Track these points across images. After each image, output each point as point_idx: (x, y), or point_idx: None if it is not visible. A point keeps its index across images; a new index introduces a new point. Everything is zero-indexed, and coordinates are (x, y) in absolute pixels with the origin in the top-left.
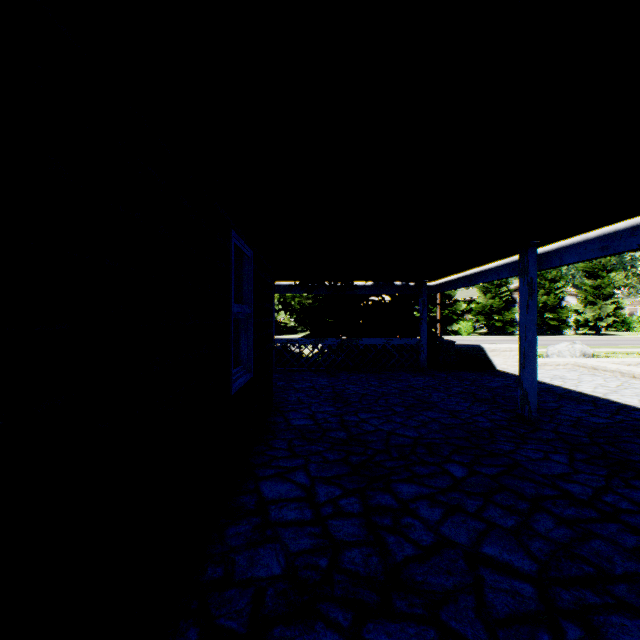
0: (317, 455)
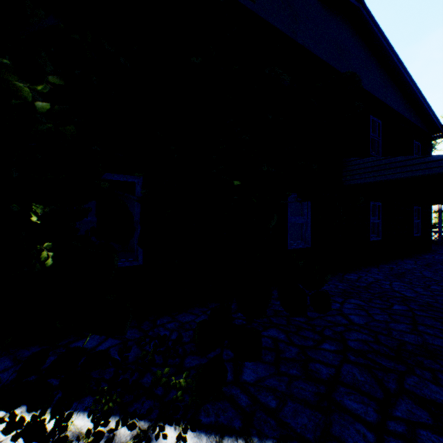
0: (440, 255)
